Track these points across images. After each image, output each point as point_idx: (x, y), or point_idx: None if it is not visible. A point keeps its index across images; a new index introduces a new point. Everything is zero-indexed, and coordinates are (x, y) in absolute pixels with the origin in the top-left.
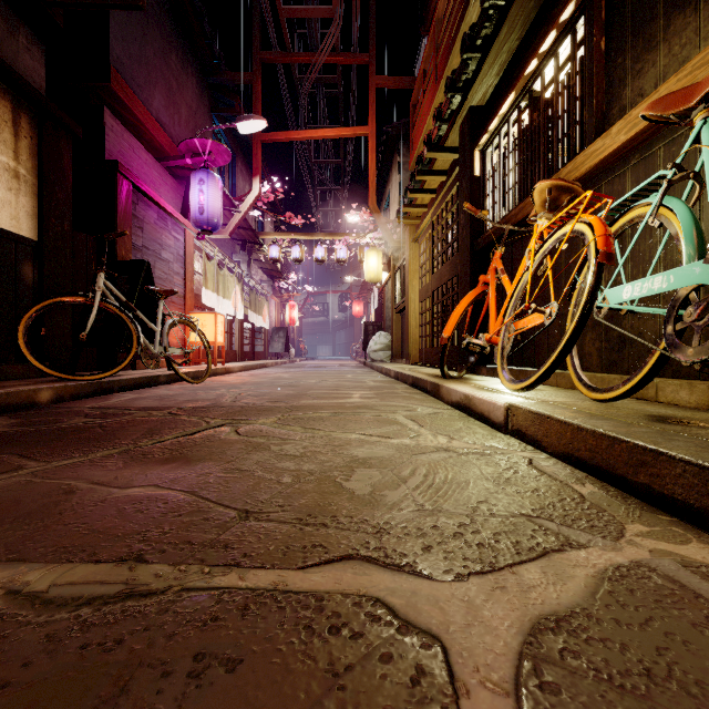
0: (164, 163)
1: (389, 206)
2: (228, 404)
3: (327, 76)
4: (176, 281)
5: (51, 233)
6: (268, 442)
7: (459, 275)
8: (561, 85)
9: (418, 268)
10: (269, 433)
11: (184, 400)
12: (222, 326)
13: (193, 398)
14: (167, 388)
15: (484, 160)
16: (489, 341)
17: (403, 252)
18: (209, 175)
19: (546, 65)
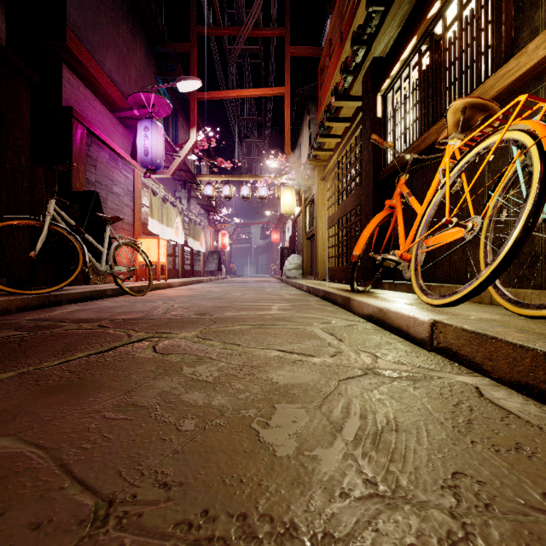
0: (116, 114)
1: (300, 154)
2: (158, 316)
3: (251, 48)
4: (126, 212)
5: (8, 165)
6: (182, 362)
7: (362, 203)
8: (464, 22)
9: (325, 202)
10: (186, 350)
11: (120, 312)
12: (164, 249)
13: (129, 310)
14: (112, 300)
15: (385, 103)
16: (399, 258)
17: (312, 189)
18: (153, 123)
19: (448, 7)
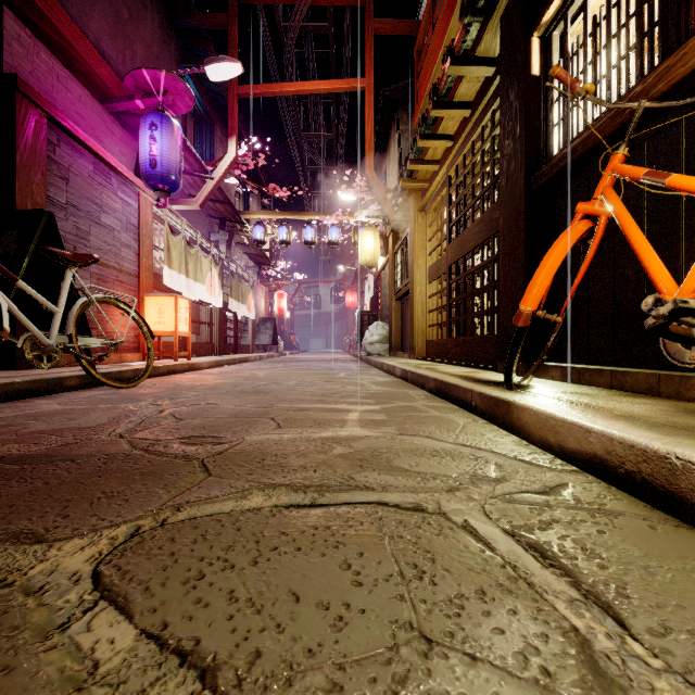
0: (109, 106)
1: (386, 185)
2: (93, 448)
3: (316, 25)
4: (125, 256)
5: None
6: None
7: (501, 231)
8: None
9: (424, 243)
10: None
11: (32, 431)
12: (186, 312)
13: (61, 424)
14: (67, 397)
15: (548, 49)
16: None
17: (405, 228)
18: (164, 119)
19: None
